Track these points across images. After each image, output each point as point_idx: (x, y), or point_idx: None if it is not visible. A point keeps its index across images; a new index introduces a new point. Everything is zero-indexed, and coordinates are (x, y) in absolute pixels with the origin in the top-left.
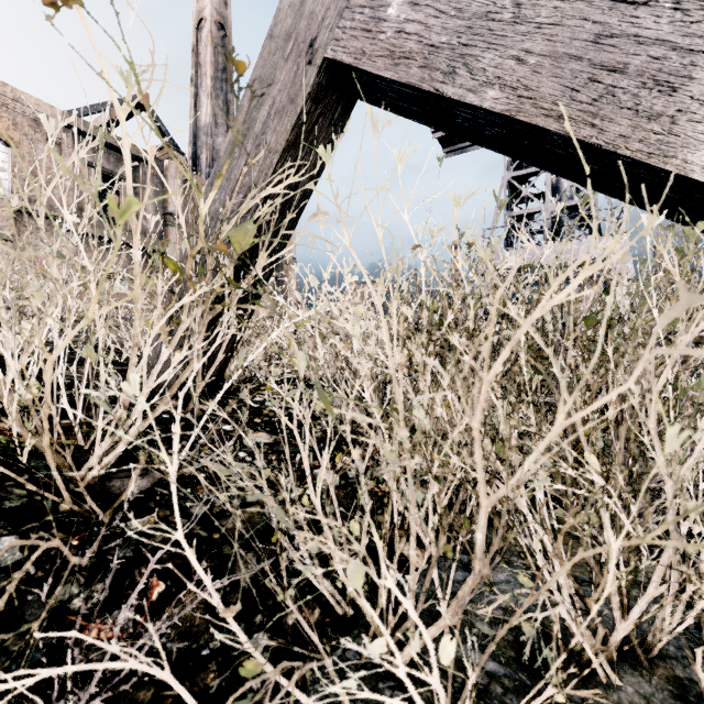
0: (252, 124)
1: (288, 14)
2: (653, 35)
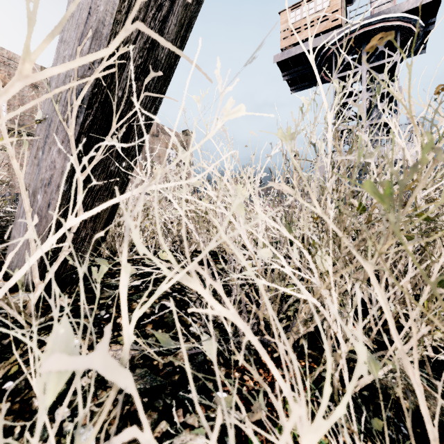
0: None
1: None
2: None
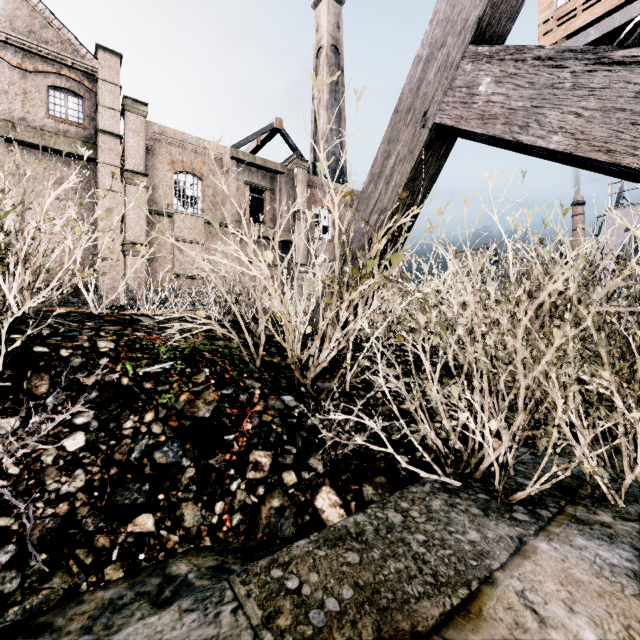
0: (383, 169)
1: (408, 96)
2: None
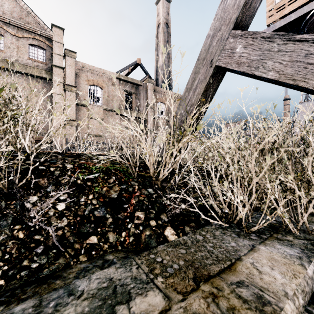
0: (192, 86)
1: (204, 53)
2: None
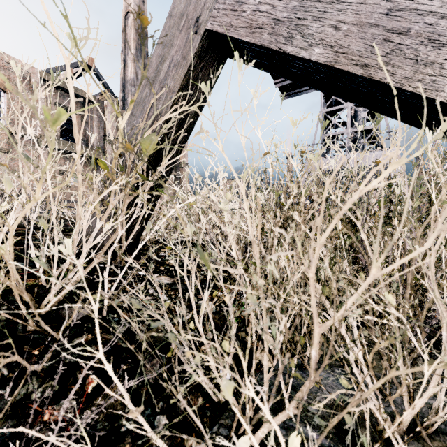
0: (158, 74)
1: (182, 1)
2: (428, 9)
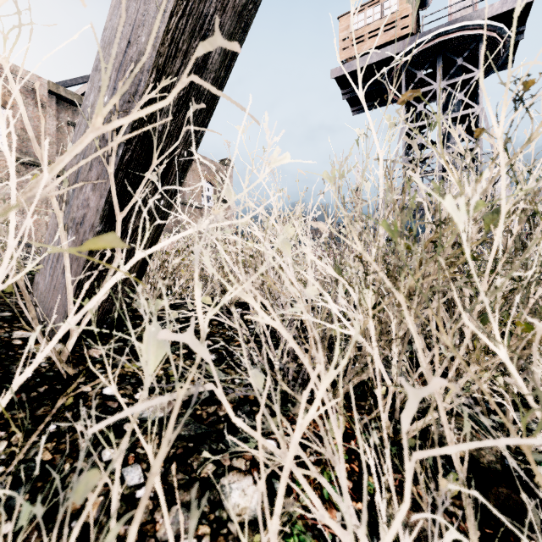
0: None
1: None
2: None
